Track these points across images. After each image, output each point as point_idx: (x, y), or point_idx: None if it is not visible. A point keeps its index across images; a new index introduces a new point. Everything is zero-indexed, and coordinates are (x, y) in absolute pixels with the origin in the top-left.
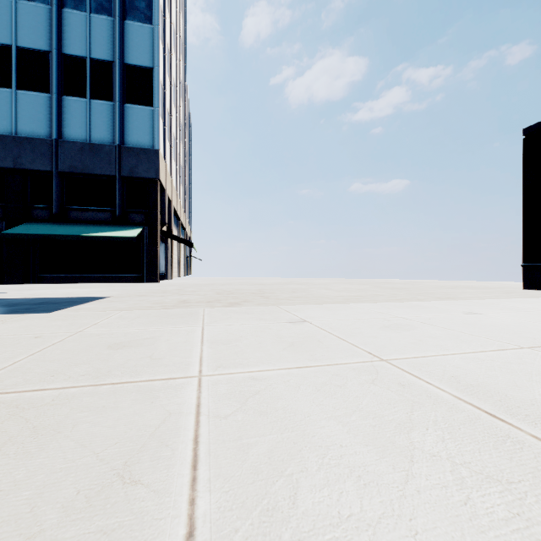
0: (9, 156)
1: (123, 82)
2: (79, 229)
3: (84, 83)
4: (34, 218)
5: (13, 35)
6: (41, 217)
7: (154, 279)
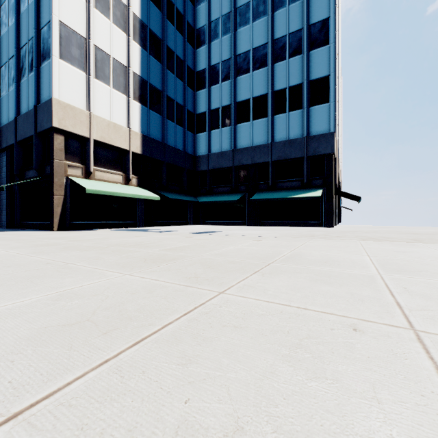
0: (249, 158)
1: (308, 93)
2: (284, 194)
3: (285, 104)
4: (259, 189)
5: (250, 93)
6: (263, 189)
7: (329, 225)
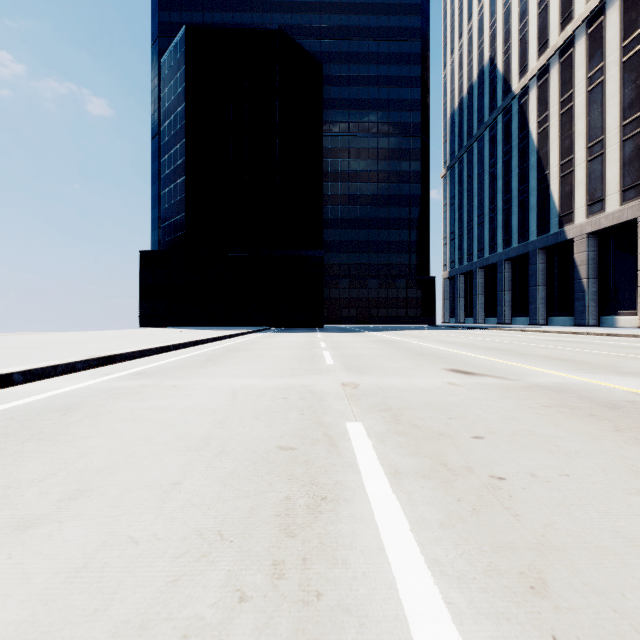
0: None
1: None
2: None
3: None
4: None
5: None
6: None
7: None
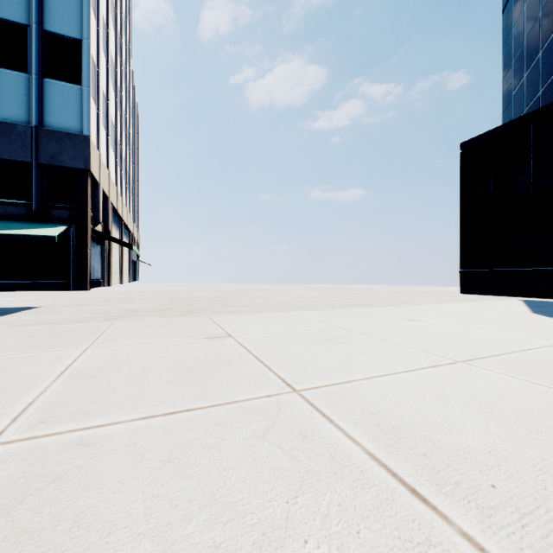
0: None
1: (42, 52)
2: None
3: None
4: None
5: None
6: None
7: (83, 286)
